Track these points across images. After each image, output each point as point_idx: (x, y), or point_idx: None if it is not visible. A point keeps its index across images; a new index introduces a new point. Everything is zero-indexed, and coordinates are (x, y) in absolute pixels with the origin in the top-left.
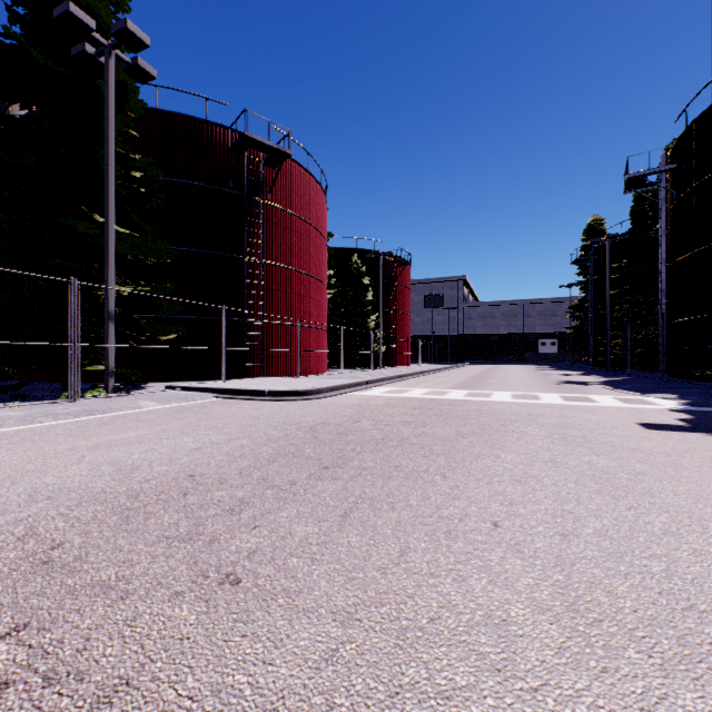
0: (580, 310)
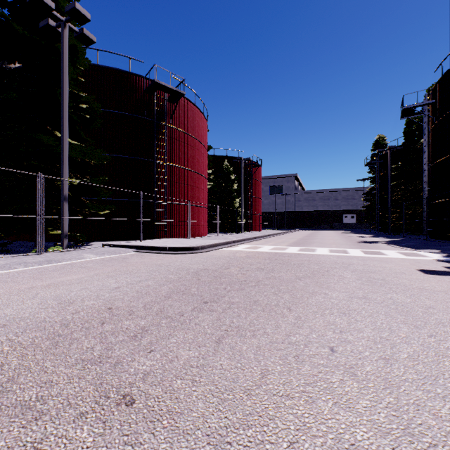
0: (370, 195)
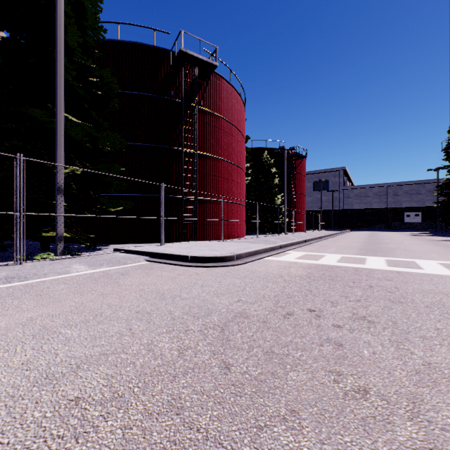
0: (447, 188)
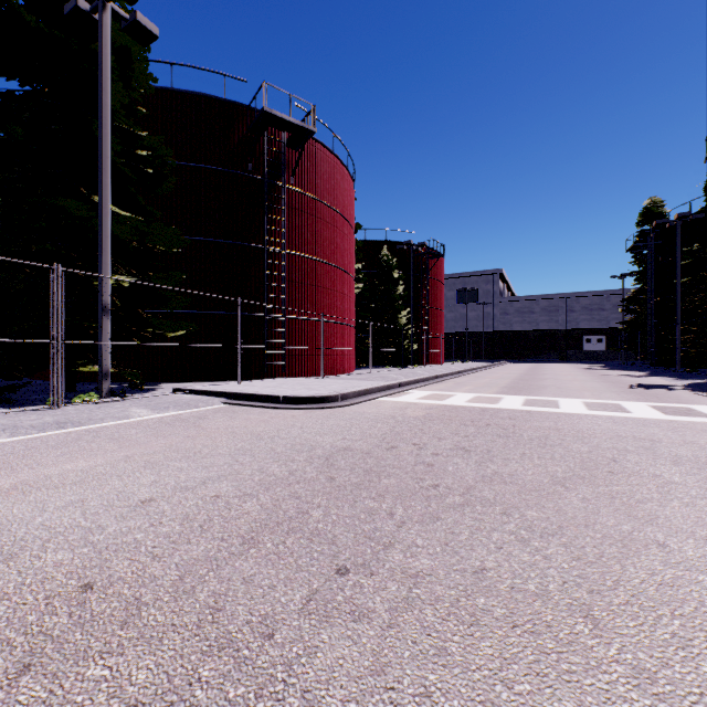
0: (635, 303)
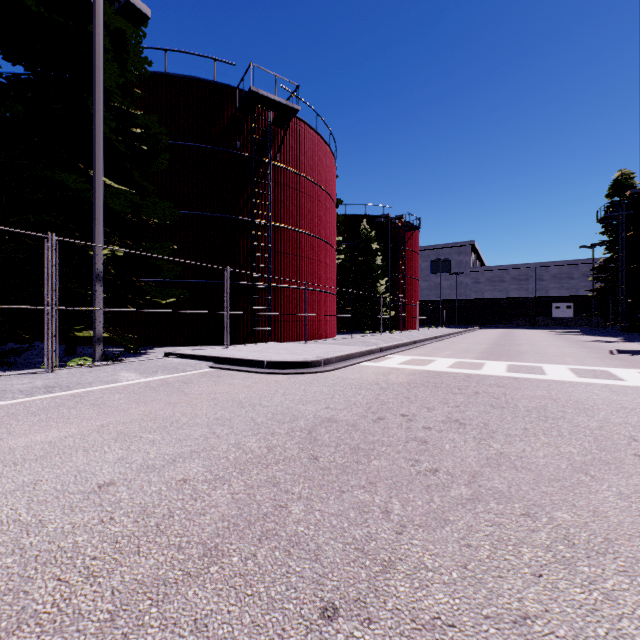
0: (605, 272)
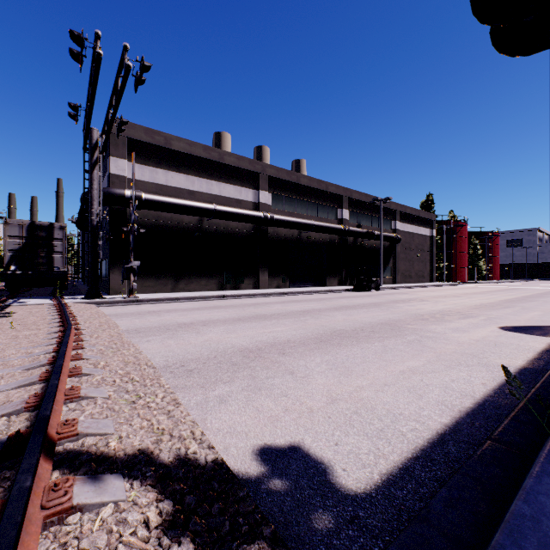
0: None
